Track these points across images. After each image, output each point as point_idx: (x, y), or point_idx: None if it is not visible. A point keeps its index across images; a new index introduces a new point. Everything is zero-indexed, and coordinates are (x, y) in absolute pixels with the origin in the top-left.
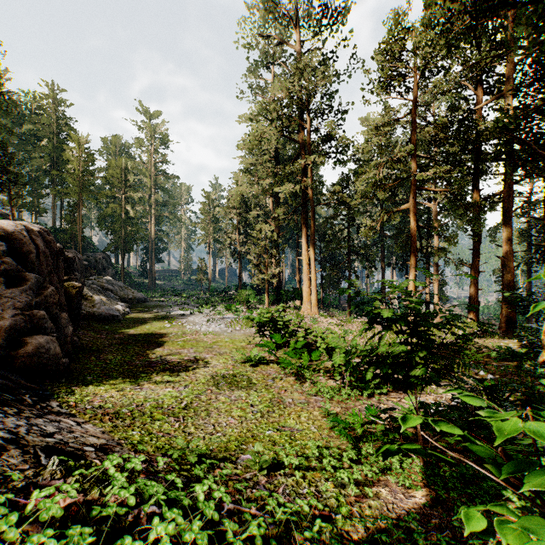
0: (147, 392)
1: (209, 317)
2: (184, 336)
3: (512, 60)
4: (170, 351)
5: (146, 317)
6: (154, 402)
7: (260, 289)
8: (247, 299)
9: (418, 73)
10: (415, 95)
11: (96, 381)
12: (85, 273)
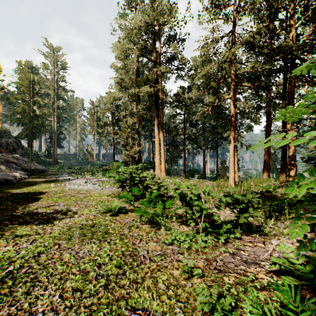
0: None
1: (88, 180)
2: (61, 193)
3: (294, 2)
4: (41, 205)
5: (39, 181)
6: None
7: (127, 163)
8: (117, 168)
9: None
10: (235, 18)
11: None
12: None
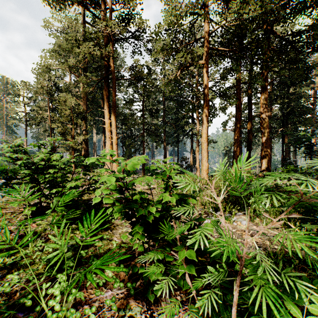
0: None
1: None
2: None
3: None
4: None
5: None
6: None
7: None
8: None
9: None
10: None
11: None
12: None
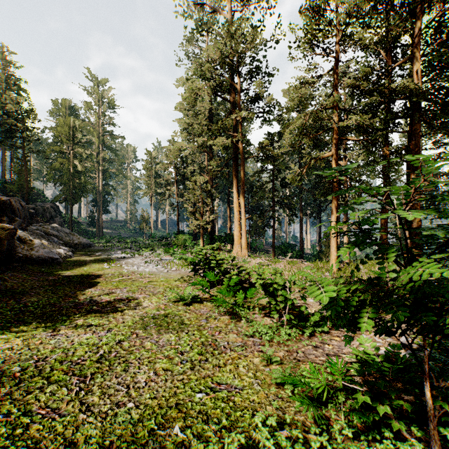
0: (60, 339)
1: (147, 259)
2: (120, 277)
3: (419, 27)
4: (102, 291)
5: (87, 259)
6: (63, 353)
7: (196, 235)
8: (184, 243)
9: (341, 31)
10: (338, 53)
11: (2, 328)
12: (31, 220)
